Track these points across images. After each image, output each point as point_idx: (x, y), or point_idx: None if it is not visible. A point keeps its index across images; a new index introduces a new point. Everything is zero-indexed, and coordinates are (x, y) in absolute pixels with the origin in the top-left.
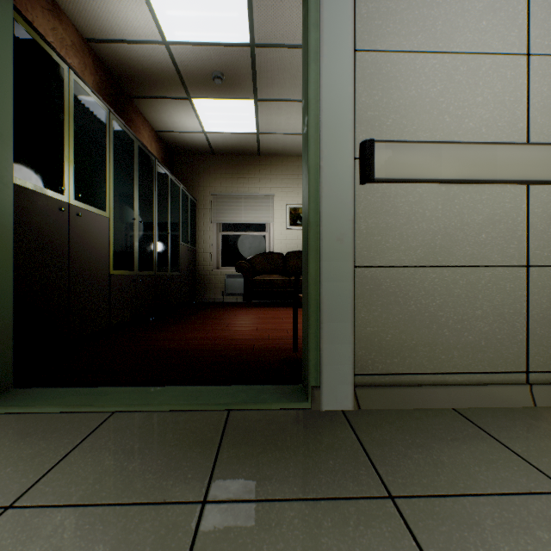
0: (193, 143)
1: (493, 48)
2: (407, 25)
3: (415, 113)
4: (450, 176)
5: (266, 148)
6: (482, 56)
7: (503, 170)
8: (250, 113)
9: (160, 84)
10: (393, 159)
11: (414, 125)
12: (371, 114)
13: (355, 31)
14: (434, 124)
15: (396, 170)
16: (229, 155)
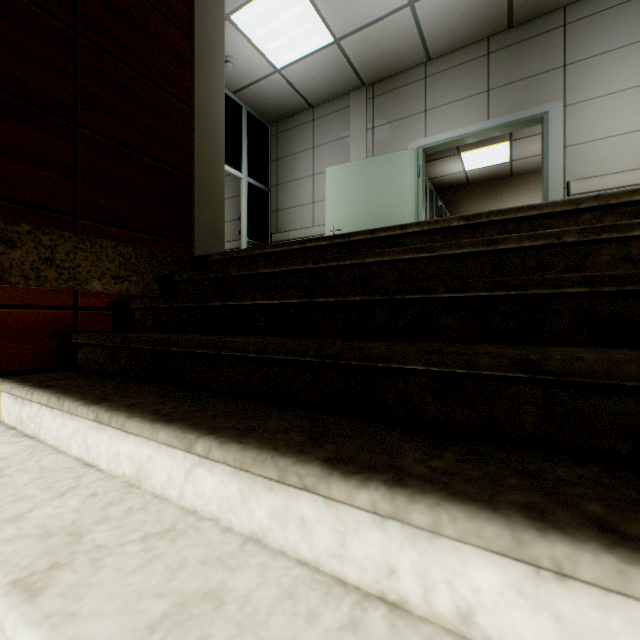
0: (453, 181)
1: (637, 129)
2: (590, 131)
3: (594, 165)
4: (610, 187)
5: (518, 170)
6: (631, 133)
7: (639, 180)
8: (504, 150)
9: (441, 152)
10: (581, 186)
11: (593, 169)
12: (572, 170)
13: (564, 140)
14: (604, 167)
15: (582, 189)
16: (482, 183)
